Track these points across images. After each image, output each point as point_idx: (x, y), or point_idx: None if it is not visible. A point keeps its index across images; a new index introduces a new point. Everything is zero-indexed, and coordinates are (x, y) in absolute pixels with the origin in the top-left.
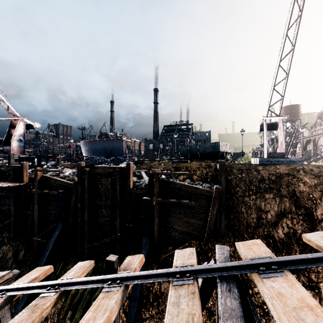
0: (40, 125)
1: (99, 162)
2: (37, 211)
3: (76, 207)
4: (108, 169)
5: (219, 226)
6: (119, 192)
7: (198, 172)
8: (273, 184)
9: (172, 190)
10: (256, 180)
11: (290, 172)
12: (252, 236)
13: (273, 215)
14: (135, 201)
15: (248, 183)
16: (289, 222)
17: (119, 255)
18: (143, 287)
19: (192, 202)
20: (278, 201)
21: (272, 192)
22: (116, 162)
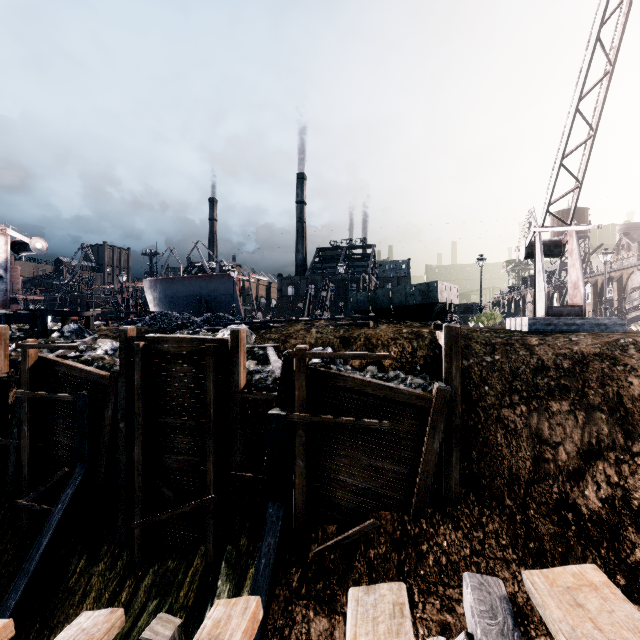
0: (46, 244)
1: (178, 324)
2: (27, 438)
3: (117, 430)
4: (189, 343)
5: (447, 479)
6: (213, 397)
7: (393, 349)
8: (567, 380)
9: (337, 392)
10: (526, 369)
11: (606, 351)
12: (524, 504)
13: (572, 452)
14: (252, 415)
15: (509, 376)
16: (613, 472)
17: (213, 543)
18: (266, 629)
19: (383, 423)
20: (582, 420)
21: (567, 398)
22: (214, 324)
